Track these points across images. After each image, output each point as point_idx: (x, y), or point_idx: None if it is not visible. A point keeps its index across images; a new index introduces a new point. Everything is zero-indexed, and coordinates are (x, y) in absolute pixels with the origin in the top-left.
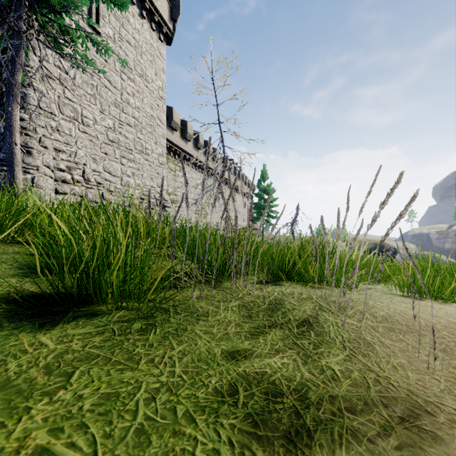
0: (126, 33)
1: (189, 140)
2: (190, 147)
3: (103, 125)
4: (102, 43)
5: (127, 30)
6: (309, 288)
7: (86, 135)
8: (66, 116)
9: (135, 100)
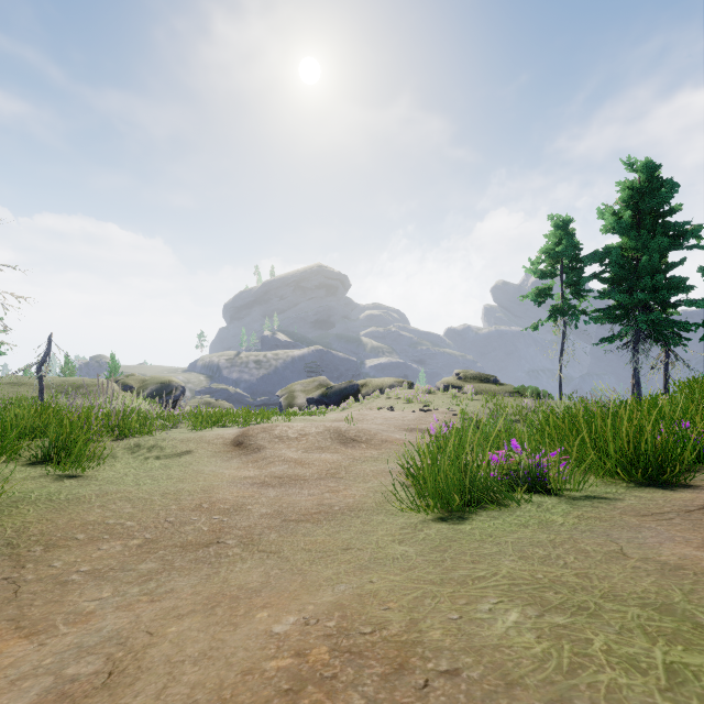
0: None
1: None
2: None
3: None
4: None
5: None
6: (143, 437)
7: None
8: None
9: None
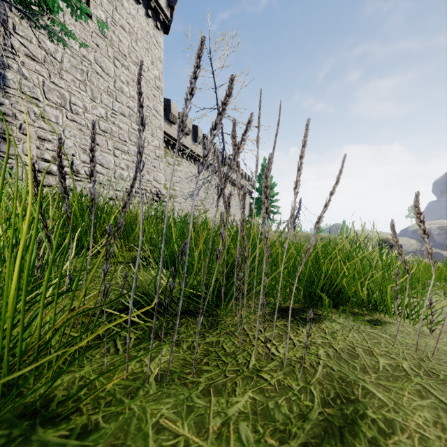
0: (120, 18)
1: (187, 133)
2: (189, 141)
3: (94, 114)
4: (76, 2)
5: (120, 15)
6: (365, 325)
7: (75, 123)
8: (52, 102)
9: (130, 89)
